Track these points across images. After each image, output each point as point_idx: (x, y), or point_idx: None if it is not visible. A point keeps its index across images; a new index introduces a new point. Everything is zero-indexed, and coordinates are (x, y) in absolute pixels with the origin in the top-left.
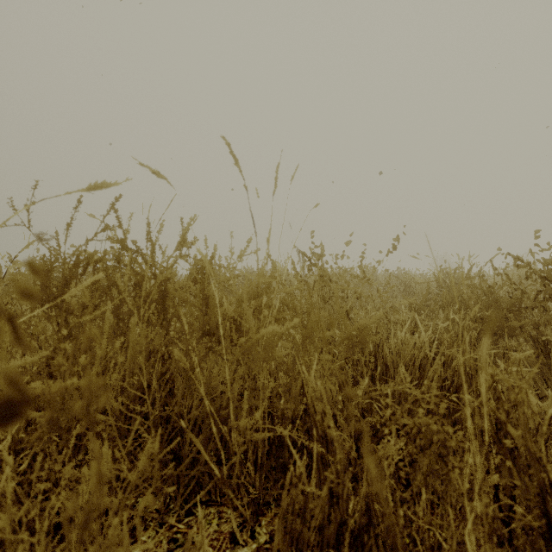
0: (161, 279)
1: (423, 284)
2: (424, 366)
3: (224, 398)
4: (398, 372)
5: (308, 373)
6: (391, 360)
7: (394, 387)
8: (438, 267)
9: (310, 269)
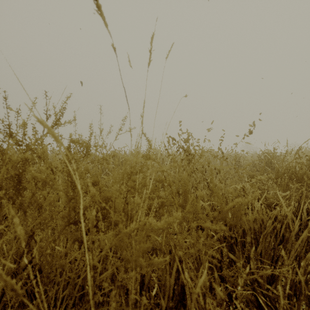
0: (13, 160)
1: (247, 160)
2: (288, 239)
3: (87, 303)
4: (261, 241)
5: (185, 263)
6: (248, 226)
7: (274, 273)
8: (245, 150)
9: (178, 150)
